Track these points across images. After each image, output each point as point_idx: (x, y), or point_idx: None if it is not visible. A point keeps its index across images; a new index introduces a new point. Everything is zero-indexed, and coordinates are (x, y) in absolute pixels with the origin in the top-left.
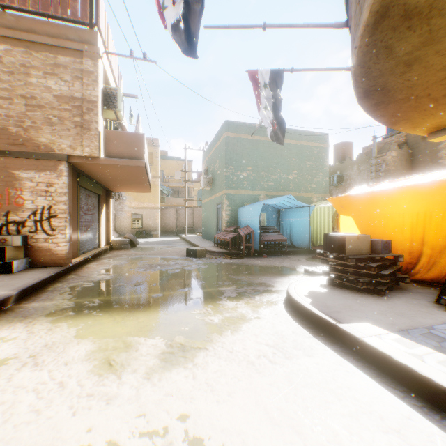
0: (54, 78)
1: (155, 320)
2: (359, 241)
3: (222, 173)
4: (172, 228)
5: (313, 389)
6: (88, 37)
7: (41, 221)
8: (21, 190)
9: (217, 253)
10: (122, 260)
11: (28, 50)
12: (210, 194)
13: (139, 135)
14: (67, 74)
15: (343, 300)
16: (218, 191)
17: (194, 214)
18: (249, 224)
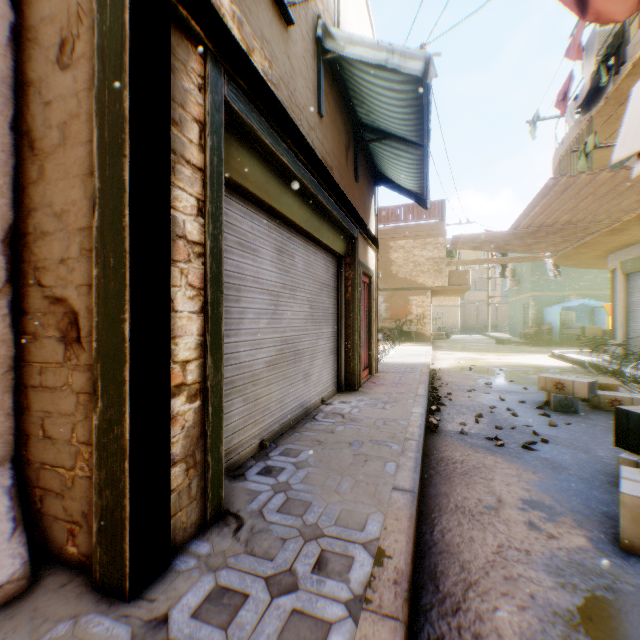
0: (425, 250)
1: (490, 353)
2: (593, 329)
3: (528, 278)
4: (471, 326)
5: (537, 359)
6: (440, 225)
7: (419, 320)
8: (411, 305)
9: (520, 343)
10: (451, 343)
11: (414, 240)
12: (517, 294)
13: (467, 271)
14: (431, 247)
15: (574, 352)
16: (524, 293)
17: (497, 311)
18: (552, 321)
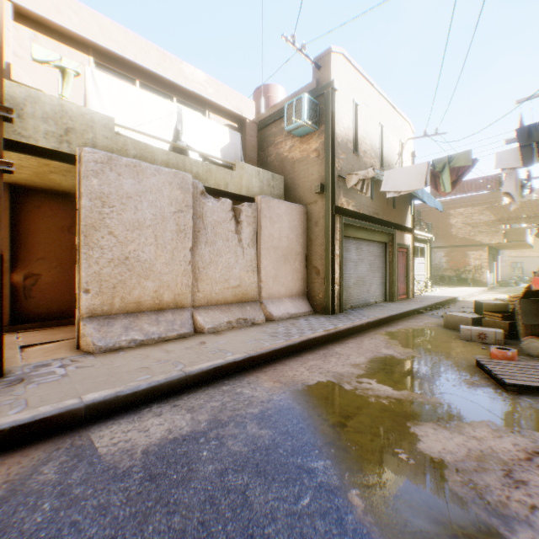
0: (481, 215)
1: None
2: None
3: None
4: None
5: None
6: (496, 194)
7: (476, 269)
8: (468, 258)
9: None
10: (511, 289)
11: (471, 207)
12: None
13: (522, 230)
14: (487, 212)
15: None
16: None
17: None
18: None
